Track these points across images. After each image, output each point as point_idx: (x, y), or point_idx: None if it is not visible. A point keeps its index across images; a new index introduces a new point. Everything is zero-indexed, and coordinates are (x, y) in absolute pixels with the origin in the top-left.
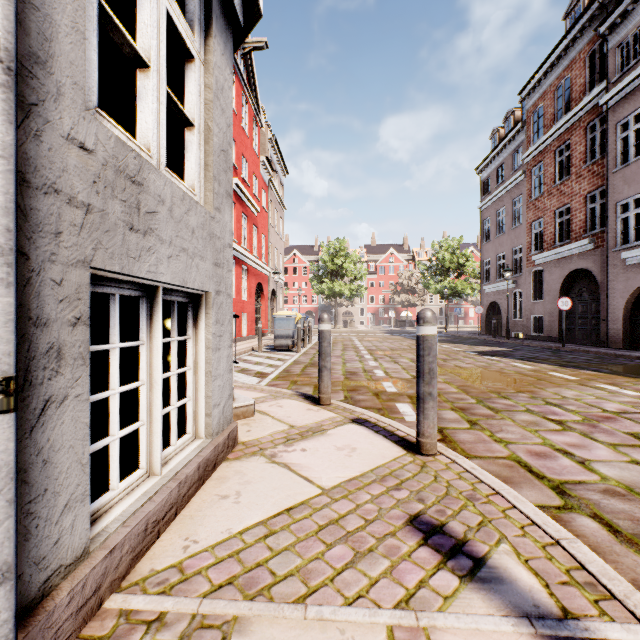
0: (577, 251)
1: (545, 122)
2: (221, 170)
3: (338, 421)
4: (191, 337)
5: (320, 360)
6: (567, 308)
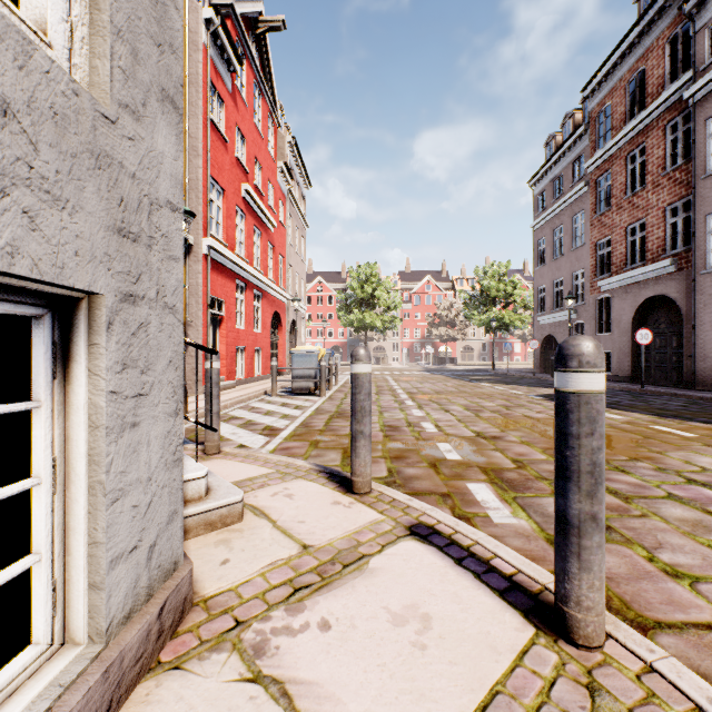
0: (654, 274)
1: (614, 123)
2: (142, 30)
3: (386, 532)
4: (42, 403)
5: (353, 422)
6: (647, 342)
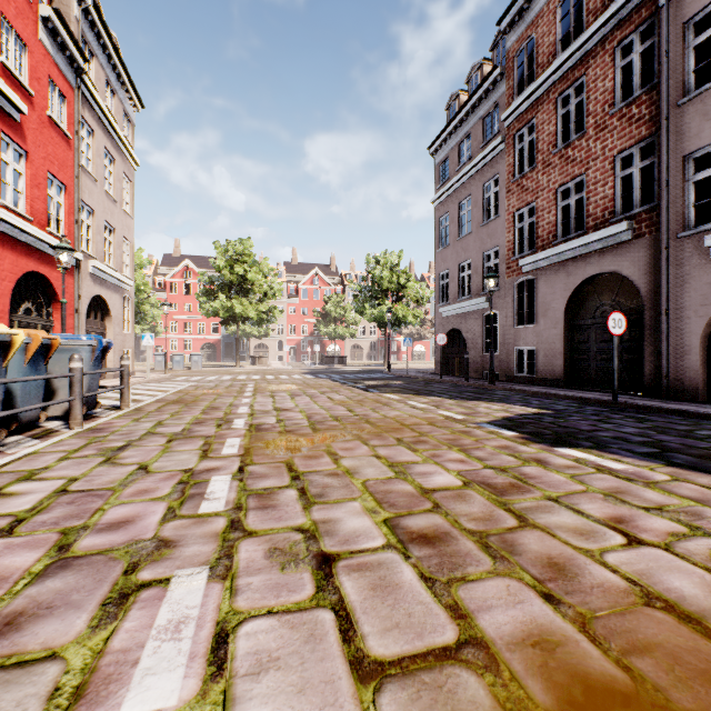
0: (600, 245)
1: (539, 59)
2: None
3: None
4: None
5: None
6: (620, 332)
